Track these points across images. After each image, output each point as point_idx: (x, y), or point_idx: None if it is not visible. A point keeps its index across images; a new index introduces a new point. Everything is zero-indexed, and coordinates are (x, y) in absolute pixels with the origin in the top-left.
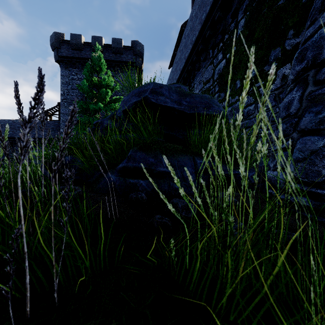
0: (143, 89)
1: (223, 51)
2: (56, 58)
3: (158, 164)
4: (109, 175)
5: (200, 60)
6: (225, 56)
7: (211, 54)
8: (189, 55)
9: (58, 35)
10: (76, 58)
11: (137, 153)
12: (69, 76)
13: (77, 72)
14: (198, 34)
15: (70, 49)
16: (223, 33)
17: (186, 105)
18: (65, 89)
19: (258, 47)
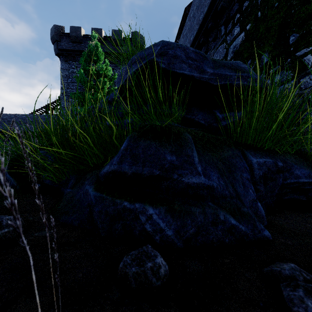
0: (147, 51)
1: (241, 23)
2: (56, 51)
3: (186, 168)
4: (85, 186)
5: (208, 41)
6: (243, 28)
7: (223, 31)
8: (195, 37)
9: (57, 28)
10: (76, 51)
11: (140, 144)
12: (69, 69)
13: (77, 65)
14: (208, 10)
15: (70, 41)
16: (241, 1)
17: (211, 73)
18: (65, 83)
19: (301, 2)
